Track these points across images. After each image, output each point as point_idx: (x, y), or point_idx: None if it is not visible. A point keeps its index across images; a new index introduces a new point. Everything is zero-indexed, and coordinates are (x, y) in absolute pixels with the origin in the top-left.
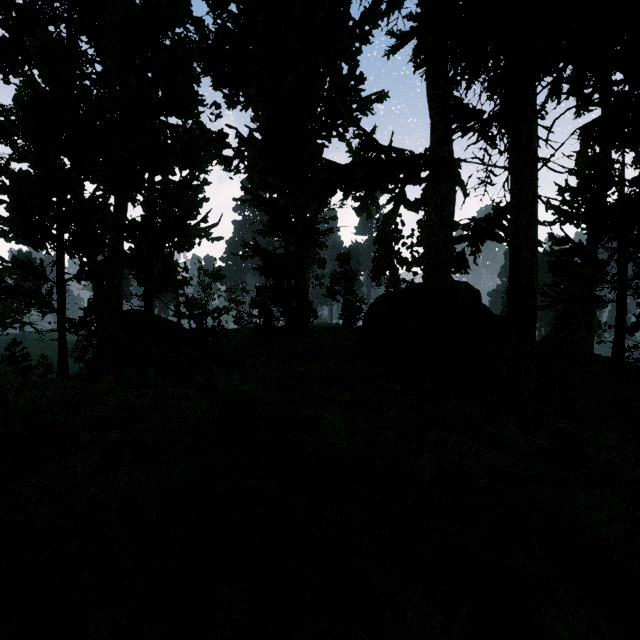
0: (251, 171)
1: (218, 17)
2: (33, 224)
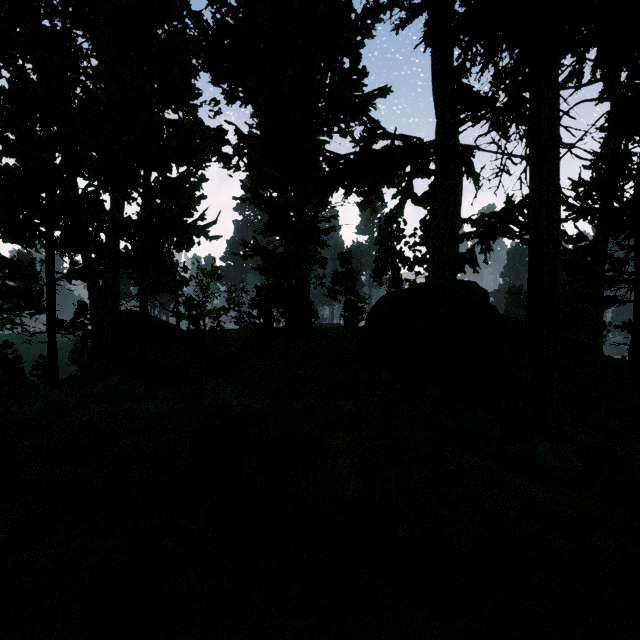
0: (251, 169)
1: (217, 11)
2: (20, 221)
